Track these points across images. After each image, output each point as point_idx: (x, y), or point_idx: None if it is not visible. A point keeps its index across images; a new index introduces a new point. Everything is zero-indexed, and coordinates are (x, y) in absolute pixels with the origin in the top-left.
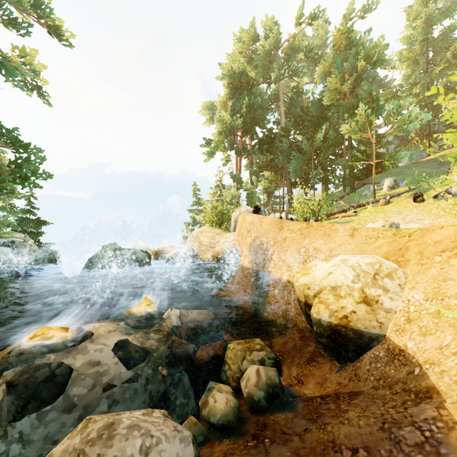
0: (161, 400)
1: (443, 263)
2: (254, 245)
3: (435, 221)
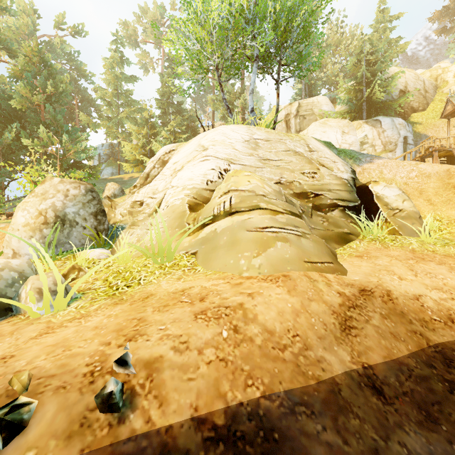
0: None
1: (1, 243)
2: None
3: None
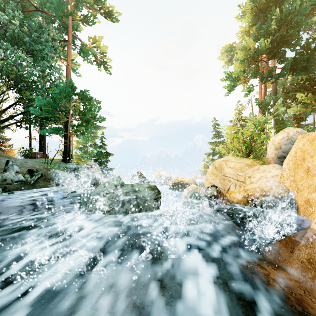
0: None
1: None
2: None
3: None
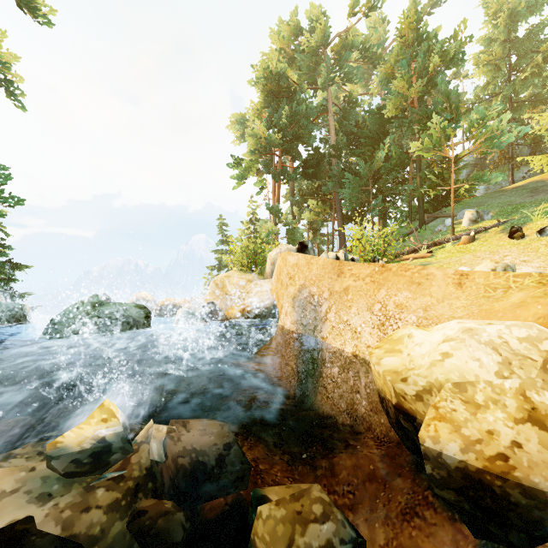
0: None
1: None
2: (300, 298)
3: None
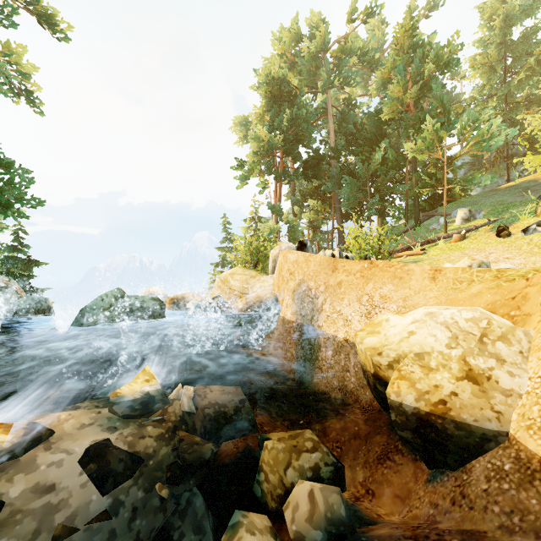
0: None
1: None
2: (299, 292)
3: (529, 260)
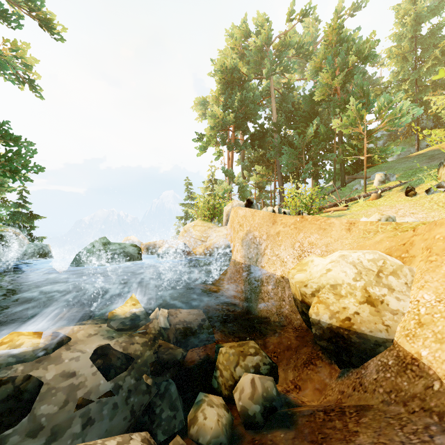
0: (144, 414)
1: None
2: (247, 240)
3: (429, 214)
